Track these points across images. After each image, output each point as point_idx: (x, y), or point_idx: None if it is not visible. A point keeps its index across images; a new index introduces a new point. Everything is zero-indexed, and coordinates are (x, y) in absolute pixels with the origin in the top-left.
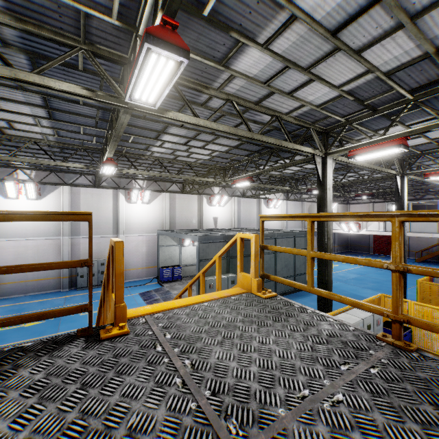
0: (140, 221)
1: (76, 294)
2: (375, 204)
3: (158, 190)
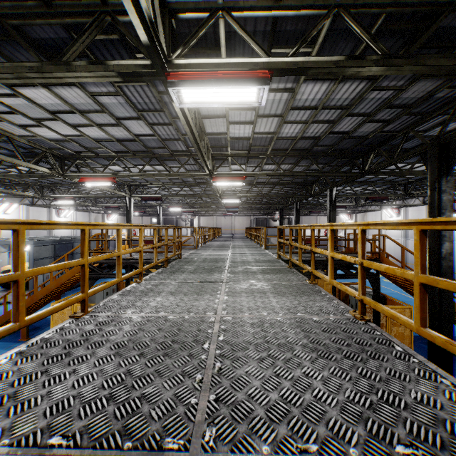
0: None
1: None
2: (143, 217)
3: None
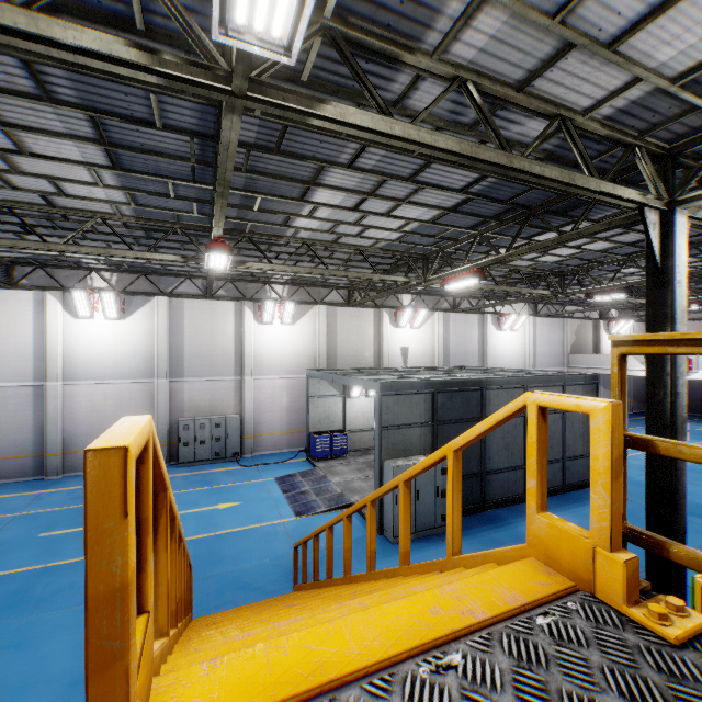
0: (278, 353)
1: (176, 474)
2: None
3: (307, 301)
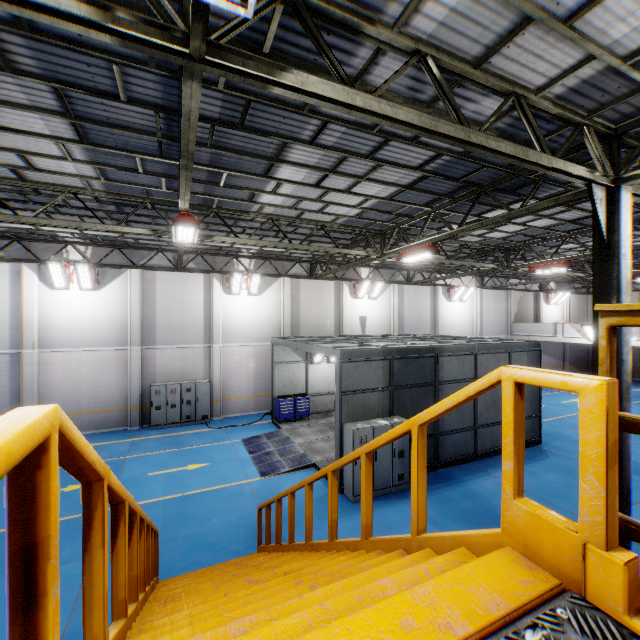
0: (245, 322)
1: (148, 436)
2: None
3: (272, 274)
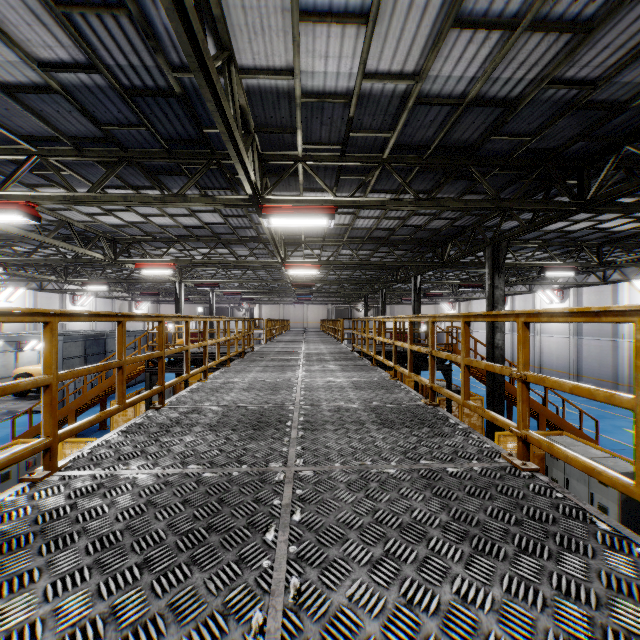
0: None
1: None
2: (185, 305)
3: None
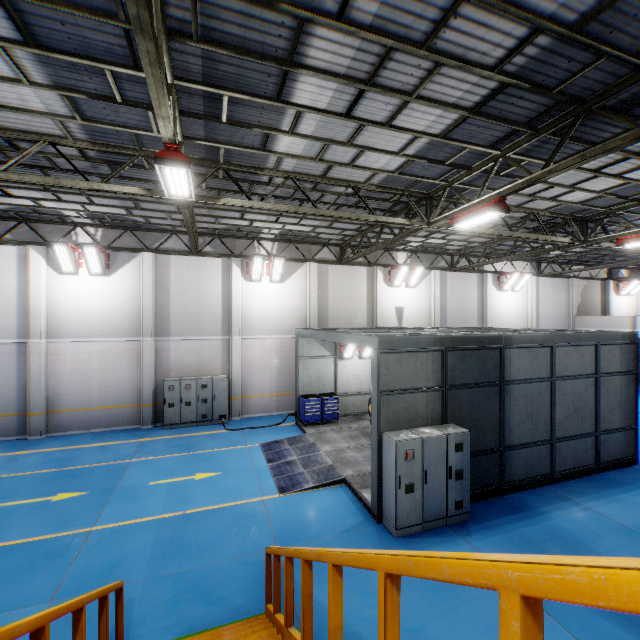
0: (267, 312)
1: (159, 436)
2: None
3: (297, 258)
